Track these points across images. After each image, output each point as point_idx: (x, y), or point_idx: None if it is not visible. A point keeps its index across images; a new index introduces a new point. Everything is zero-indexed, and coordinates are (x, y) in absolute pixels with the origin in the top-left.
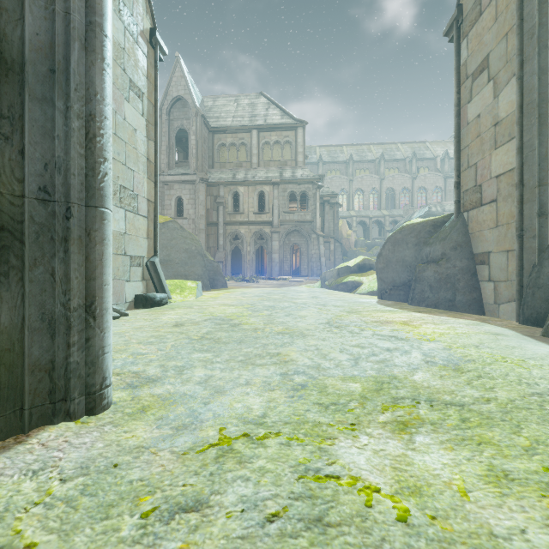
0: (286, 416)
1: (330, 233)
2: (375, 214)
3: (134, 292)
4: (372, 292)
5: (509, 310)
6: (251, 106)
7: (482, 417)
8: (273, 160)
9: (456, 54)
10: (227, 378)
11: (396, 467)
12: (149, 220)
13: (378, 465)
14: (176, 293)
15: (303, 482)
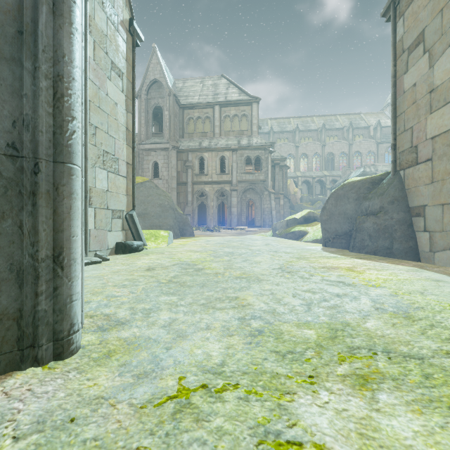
0: (244, 365)
1: (280, 191)
2: (317, 174)
3: (115, 240)
4: (316, 240)
5: (444, 257)
6: (214, 86)
7: (446, 373)
8: (232, 131)
9: (393, 31)
10: (189, 322)
11: (362, 432)
12: (128, 180)
13: (342, 429)
14: (151, 241)
15: (263, 449)
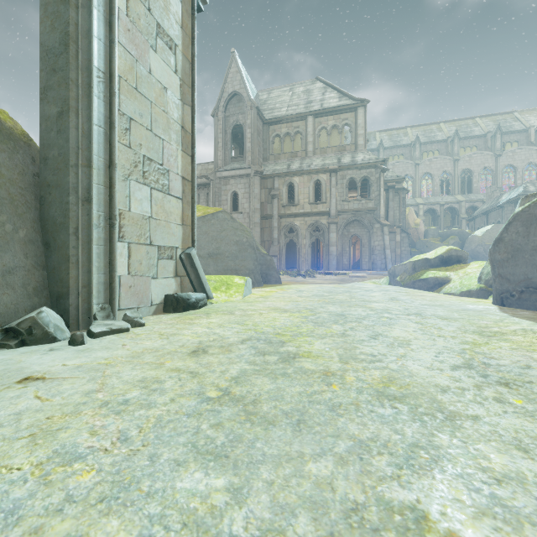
0: None
1: (395, 223)
2: (447, 200)
3: (163, 292)
4: (469, 292)
5: None
6: (306, 93)
7: None
8: (330, 147)
9: None
10: None
11: None
12: (185, 203)
13: None
14: (221, 291)
15: None
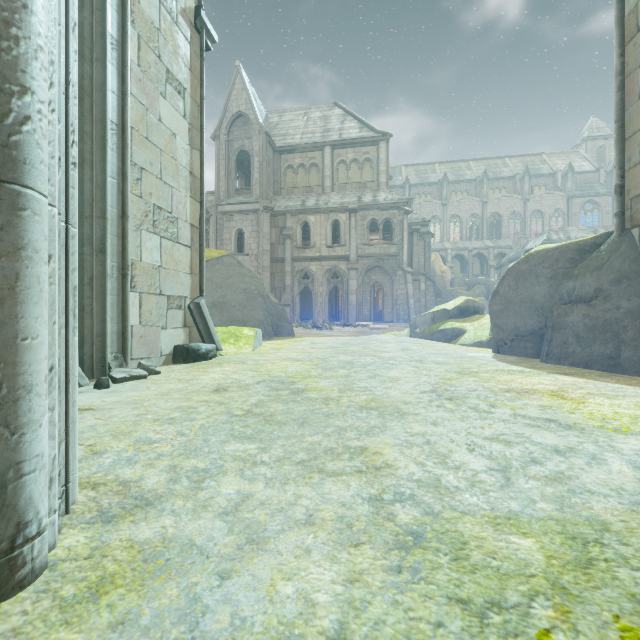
0: None
1: (420, 269)
2: (475, 245)
3: (172, 343)
4: (480, 342)
5: None
6: (324, 120)
7: None
8: (349, 183)
9: None
10: (274, 504)
11: None
12: (193, 251)
13: None
14: (229, 343)
15: None
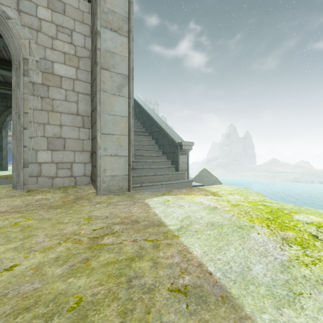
0: None
1: None
2: None
3: None
4: None
5: None
6: None
7: None
8: None
9: None
10: None
11: None
12: None
13: None
14: None
15: None
